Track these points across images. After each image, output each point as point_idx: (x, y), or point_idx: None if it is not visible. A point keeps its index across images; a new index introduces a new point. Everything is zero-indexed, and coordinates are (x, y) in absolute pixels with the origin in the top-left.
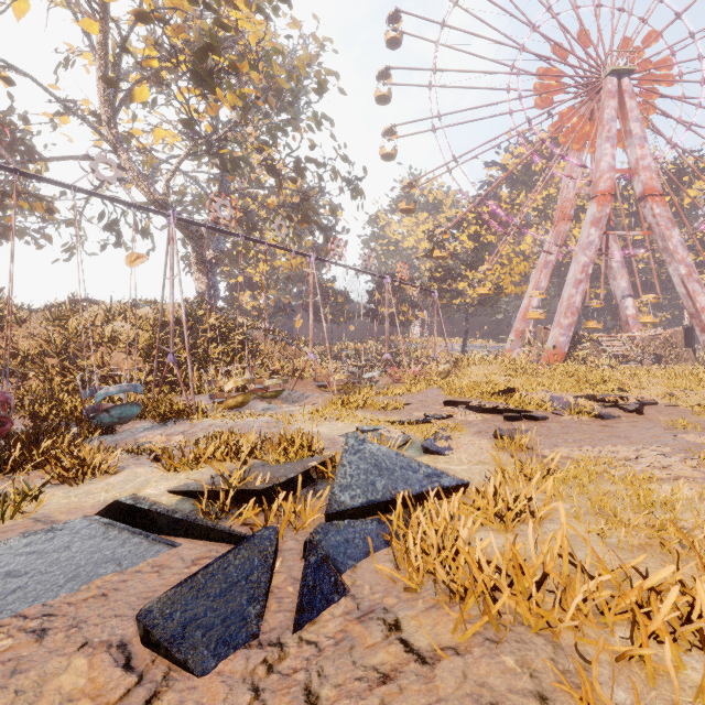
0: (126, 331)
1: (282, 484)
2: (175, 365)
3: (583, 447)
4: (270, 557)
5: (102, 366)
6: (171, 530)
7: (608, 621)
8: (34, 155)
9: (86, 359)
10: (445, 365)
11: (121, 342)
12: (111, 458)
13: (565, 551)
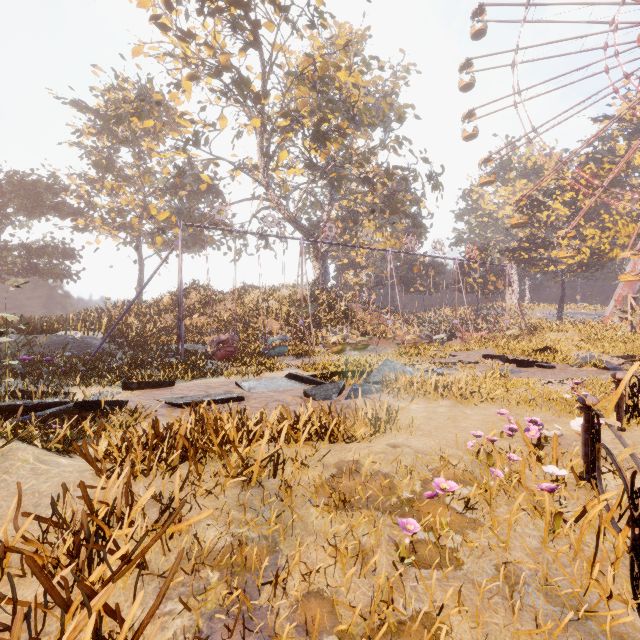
0: (274, 305)
1: (349, 371)
2: (304, 326)
3: (546, 379)
4: (340, 387)
5: (264, 327)
6: (308, 383)
7: (426, 393)
8: (219, 194)
9: (255, 323)
10: (513, 330)
11: (272, 312)
12: (282, 365)
13: (428, 381)
